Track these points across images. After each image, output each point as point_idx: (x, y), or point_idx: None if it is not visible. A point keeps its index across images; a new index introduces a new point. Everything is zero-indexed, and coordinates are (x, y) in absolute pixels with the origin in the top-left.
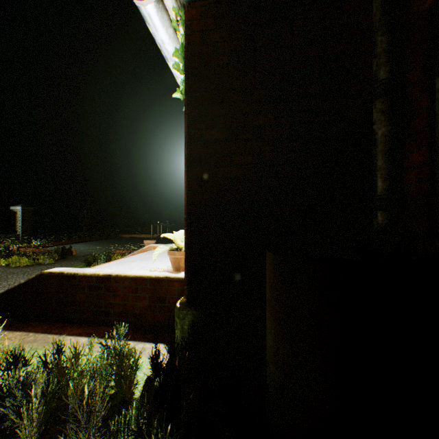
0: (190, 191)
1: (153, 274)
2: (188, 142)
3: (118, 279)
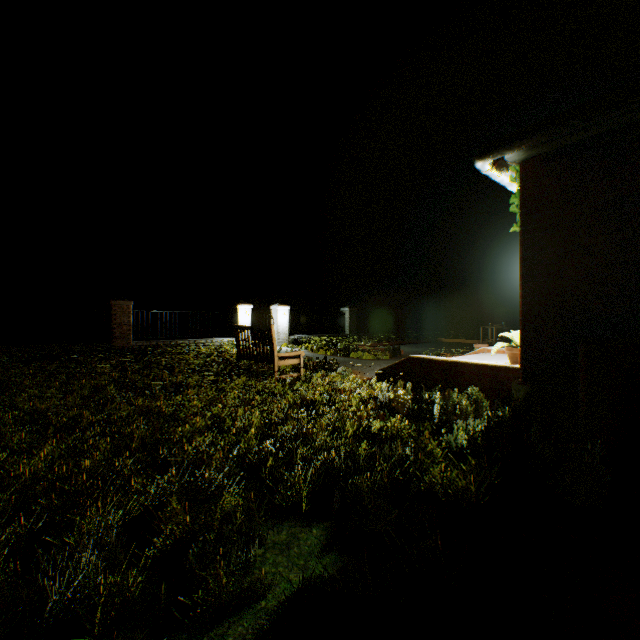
0: (524, 299)
1: (492, 363)
2: (522, 263)
3: (463, 365)
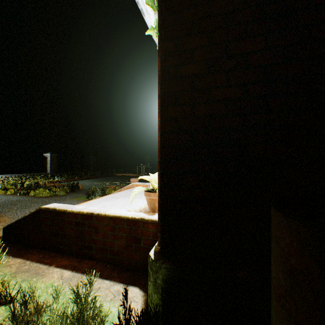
0: (164, 132)
1: (130, 214)
2: (162, 80)
3: (99, 217)
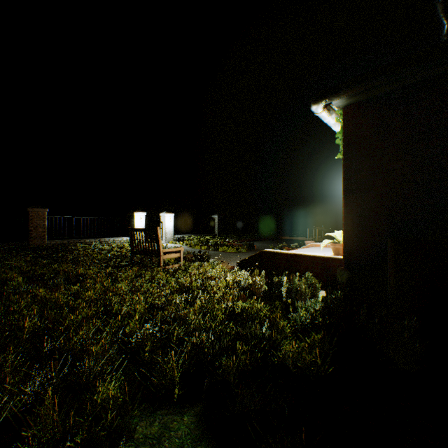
0: (345, 208)
1: (322, 255)
2: (345, 181)
3: (301, 256)
